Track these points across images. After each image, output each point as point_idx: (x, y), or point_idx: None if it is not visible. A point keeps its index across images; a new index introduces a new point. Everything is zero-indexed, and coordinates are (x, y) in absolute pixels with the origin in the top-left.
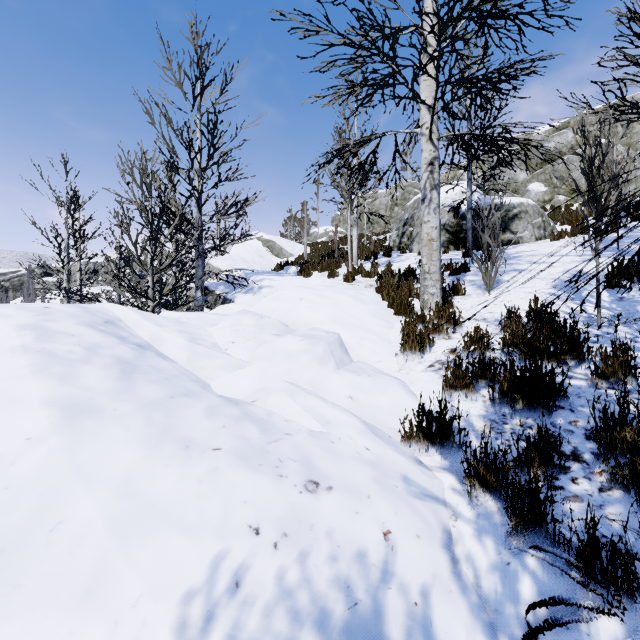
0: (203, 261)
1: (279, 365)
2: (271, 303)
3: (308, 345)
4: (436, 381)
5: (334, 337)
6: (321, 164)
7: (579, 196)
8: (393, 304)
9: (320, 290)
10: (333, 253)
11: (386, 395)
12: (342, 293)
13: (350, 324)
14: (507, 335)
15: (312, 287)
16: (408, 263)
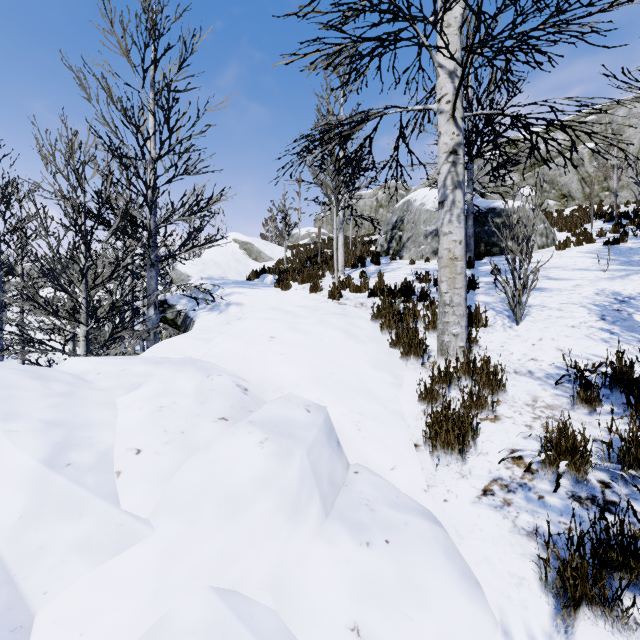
0: (157, 271)
1: (205, 540)
2: (229, 343)
3: (272, 461)
4: (509, 542)
5: (318, 422)
6: (300, 151)
7: (569, 201)
8: (398, 343)
9: (299, 317)
10: (316, 258)
11: (429, 613)
12: (328, 325)
13: (341, 384)
14: (583, 413)
15: (289, 310)
16: (401, 274)
